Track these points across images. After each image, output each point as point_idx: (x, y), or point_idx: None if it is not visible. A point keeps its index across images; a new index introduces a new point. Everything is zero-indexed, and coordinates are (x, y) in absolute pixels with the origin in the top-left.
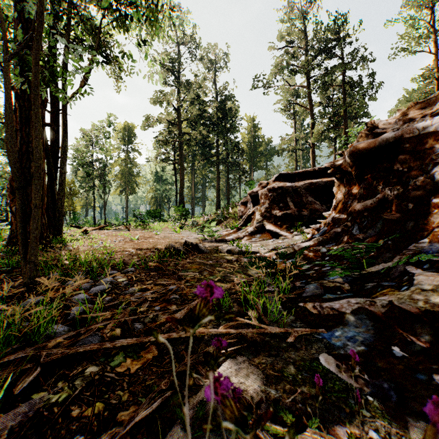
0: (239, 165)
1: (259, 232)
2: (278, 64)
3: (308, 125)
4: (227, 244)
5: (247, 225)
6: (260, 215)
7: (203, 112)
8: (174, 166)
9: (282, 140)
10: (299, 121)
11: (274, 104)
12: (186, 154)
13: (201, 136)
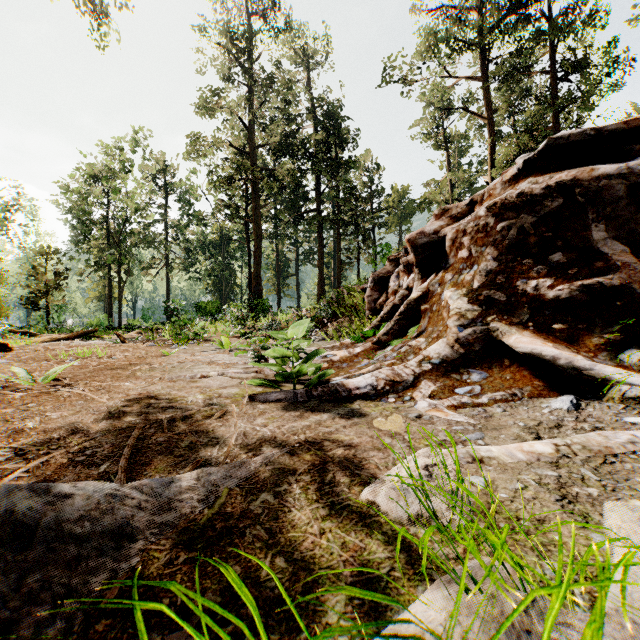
0: (357, 225)
1: (476, 362)
2: (430, 36)
3: (469, 164)
4: (359, 425)
5: (405, 332)
6: (466, 297)
7: (295, 132)
8: (246, 227)
9: (429, 186)
10: (454, 158)
11: (416, 125)
12: (265, 205)
13: (292, 176)
